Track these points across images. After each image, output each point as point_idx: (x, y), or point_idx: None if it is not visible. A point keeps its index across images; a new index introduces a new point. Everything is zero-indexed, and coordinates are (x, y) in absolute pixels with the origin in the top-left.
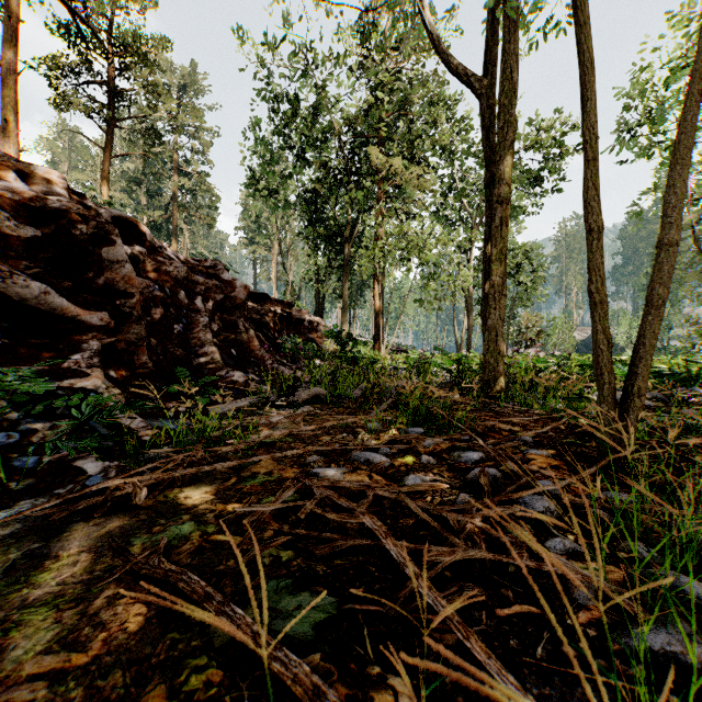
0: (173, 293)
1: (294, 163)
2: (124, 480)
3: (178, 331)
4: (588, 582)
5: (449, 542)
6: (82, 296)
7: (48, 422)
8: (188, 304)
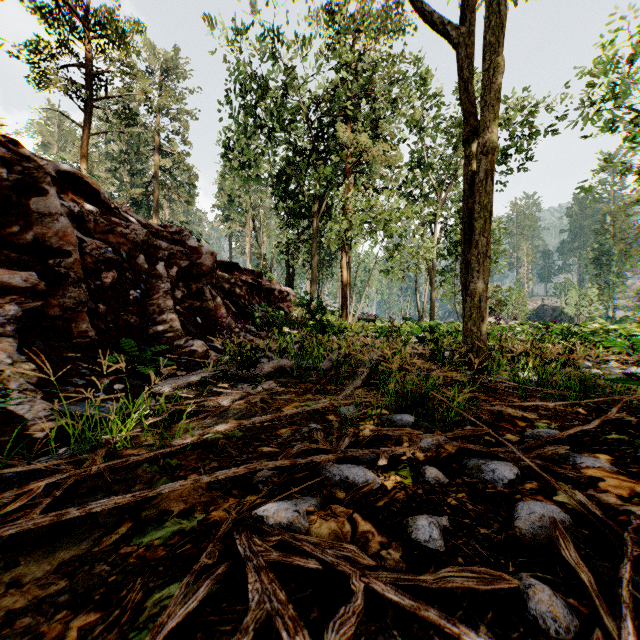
0: (131, 257)
1: (265, 141)
2: None
3: (134, 297)
4: None
5: None
6: (4, 253)
7: None
8: (148, 269)
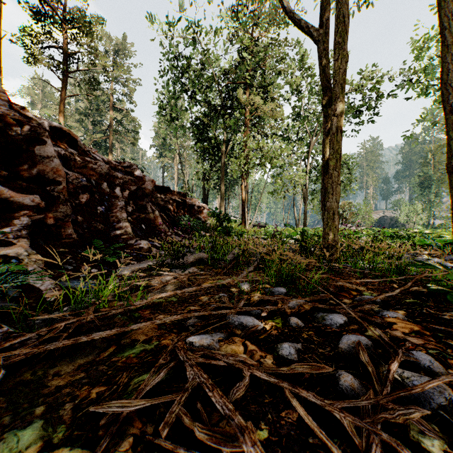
0: (98, 184)
1: (188, 101)
2: None
3: (100, 211)
4: None
5: None
6: (18, 183)
7: None
8: (109, 192)
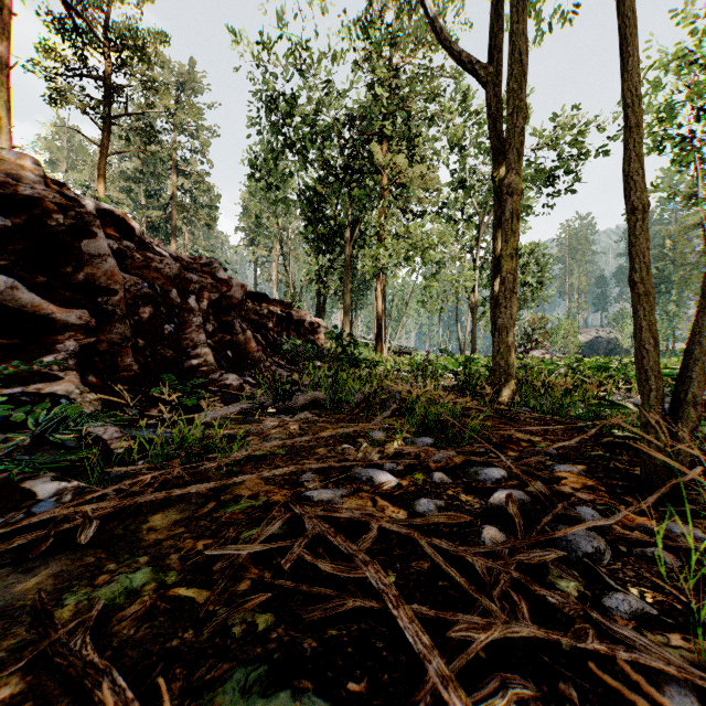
0: (165, 291)
1: (294, 162)
2: (74, 509)
3: (169, 332)
4: (687, 679)
5: (479, 603)
6: (59, 293)
7: (4, 434)
8: (180, 303)
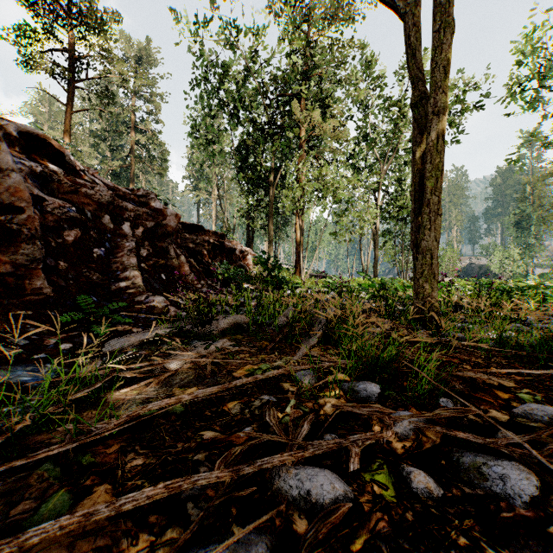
0: (96, 217)
1: (228, 119)
2: None
3: (98, 255)
4: None
5: None
6: None
7: None
8: (113, 229)
